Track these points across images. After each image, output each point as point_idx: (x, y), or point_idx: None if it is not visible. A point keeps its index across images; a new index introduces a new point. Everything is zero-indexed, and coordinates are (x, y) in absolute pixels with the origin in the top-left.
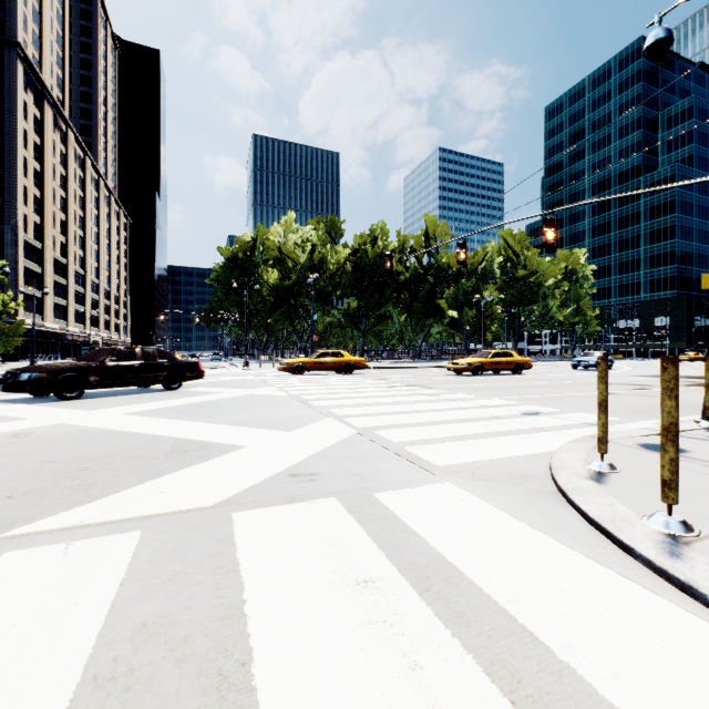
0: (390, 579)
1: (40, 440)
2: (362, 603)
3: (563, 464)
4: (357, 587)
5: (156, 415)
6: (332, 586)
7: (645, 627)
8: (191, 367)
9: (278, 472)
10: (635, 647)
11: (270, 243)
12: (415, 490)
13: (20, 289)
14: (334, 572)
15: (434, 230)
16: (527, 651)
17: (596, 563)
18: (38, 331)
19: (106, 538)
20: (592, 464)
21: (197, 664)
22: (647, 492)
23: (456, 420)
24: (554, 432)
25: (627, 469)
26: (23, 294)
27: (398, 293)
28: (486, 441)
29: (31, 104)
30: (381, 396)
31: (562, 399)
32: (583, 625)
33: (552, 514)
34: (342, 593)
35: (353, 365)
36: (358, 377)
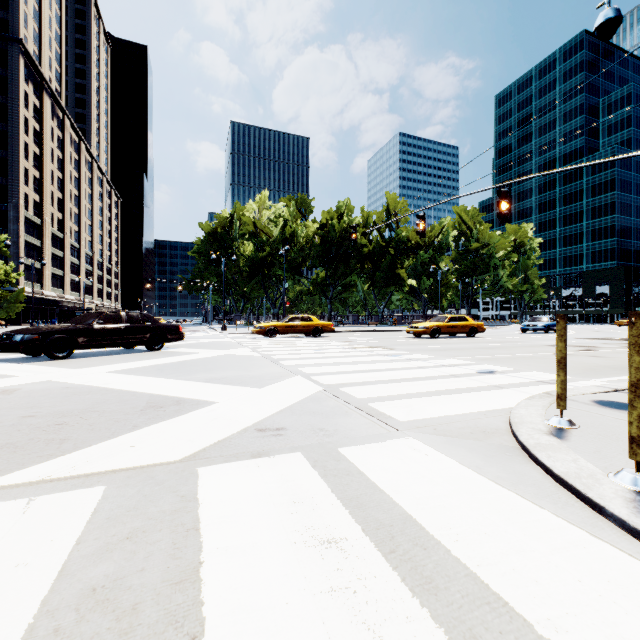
0: (354, 540)
1: (25, 396)
2: (325, 566)
3: (522, 420)
4: (319, 548)
5: (137, 373)
6: (294, 547)
7: (628, 597)
8: (172, 329)
9: (246, 427)
10: (621, 621)
11: (246, 218)
12: (379, 445)
13: (21, 260)
14: (296, 531)
15: (395, 207)
16: (503, 625)
17: (566, 522)
18: (37, 299)
19: (70, 494)
20: (551, 420)
21: (144, 637)
22: (609, 448)
23: (417, 378)
24: (510, 389)
25: (585, 425)
26: (24, 265)
27: (362, 263)
28: (446, 398)
29: (31, 94)
30: (346, 356)
31: (514, 359)
32: (561, 593)
33: (515, 470)
34: (304, 554)
35: (321, 328)
36: (325, 339)
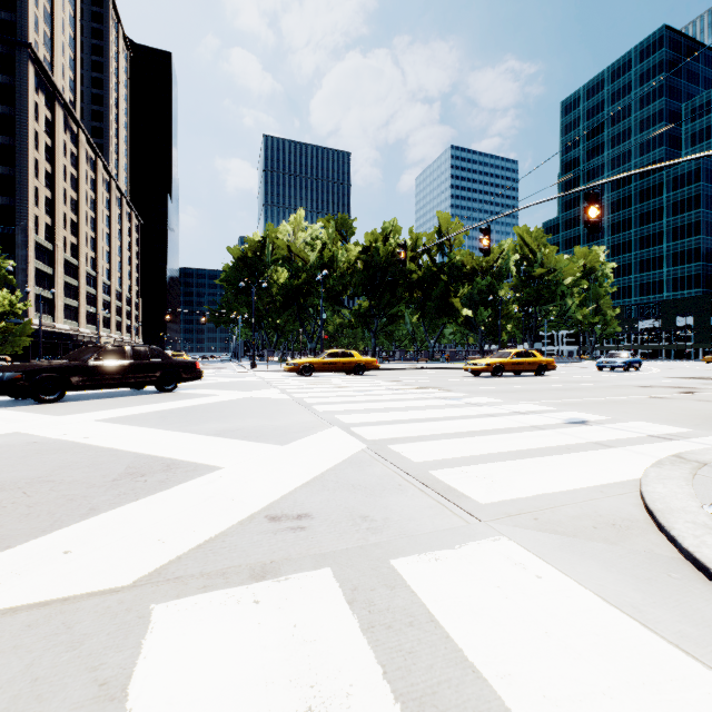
0: None
1: None
2: None
3: (669, 506)
4: None
5: (132, 422)
6: None
7: None
8: (187, 367)
9: (253, 512)
10: None
11: (279, 241)
12: (456, 553)
13: (27, 289)
14: None
15: (448, 227)
16: None
17: None
18: (49, 332)
19: None
20: None
21: None
22: None
23: (488, 430)
24: (620, 449)
25: None
26: (34, 295)
27: (410, 292)
28: (537, 462)
29: (42, 105)
30: (395, 399)
31: (604, 404)
32: None
33: (705, 616)
34: None
35: (364, 365)
36: (369, 378)
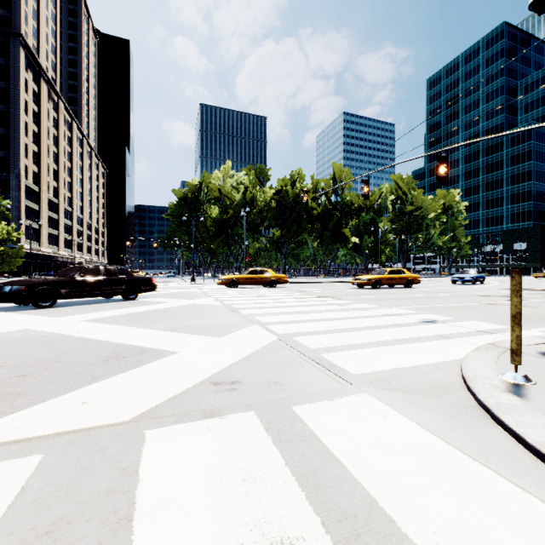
0: (312, 540)
1: (0, 344)
2: None
3: (476, 374)
4: None
5: (109, 322)
6: None
7: None
8: (145, 281)
9: (202, 380)
10: None
11: (212, 185)
12: (334, 402)
13: (20, 222)
14: (244, 524)
15: (340, 175)
16: None
17: None
18: (36, 254)
19: (1, 465)
20: (506, 375)
21: None
22: None
23: (365, 327)
24: (454, 339)
25: (541, 380)
26: (25, 226)
27: (312, 224)
28: (395, 348)
29: (31, 81)
30: (299, 305)
31: (451, 308)
32: None
33: (482, 436)
34: None
35: (277, 280)
36: (280, 289)
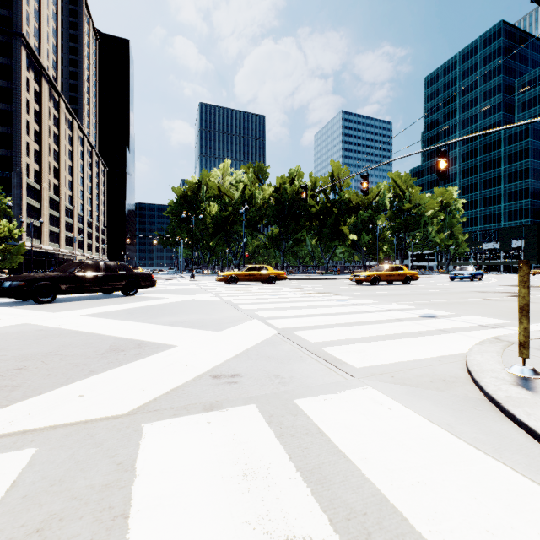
0: (320, 539)
1: None
2: None
3: (482, 368)
4: None
5: (108, 317)
6: None
7: None
8: (145, 277)
9: (201, 373)
10: None
11: (212, 183)
12: (338, 396)
13: (21, 219)
14: (246, 522)
15: (339, 173)
16: None
17: None
18: (37, 252)
19: None
20: (513, 369)
21: None
22: None
23: (365, 322)
24: (457, 334)
25: None
26: (26, 223)
27: (310, 221)
28: (397, 342)
29: (32, 80)
30: (298, 301)
31: (451, 304)
32: None
33: (492, 430)
34: None
35: (276, 276)
36: (279, 286)
